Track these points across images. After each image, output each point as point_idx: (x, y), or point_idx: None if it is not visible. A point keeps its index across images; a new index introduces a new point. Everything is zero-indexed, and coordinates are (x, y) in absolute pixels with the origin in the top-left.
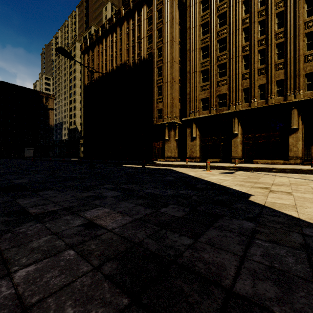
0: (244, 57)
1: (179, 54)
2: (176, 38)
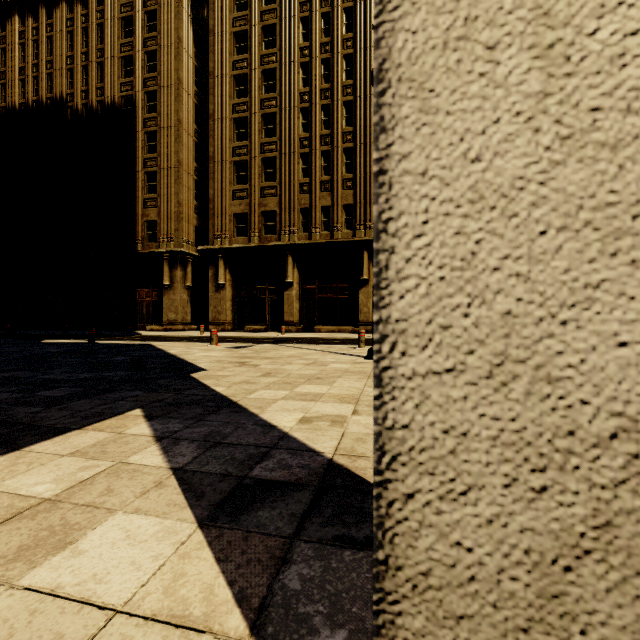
0: (303, 157)
1: (196, 117)
2: (187, 83)
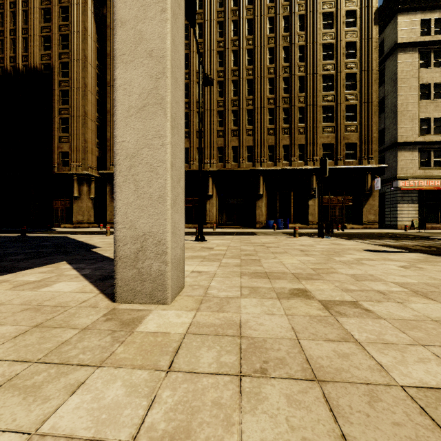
0: None
1: (97, 82)
2: (91, 59)
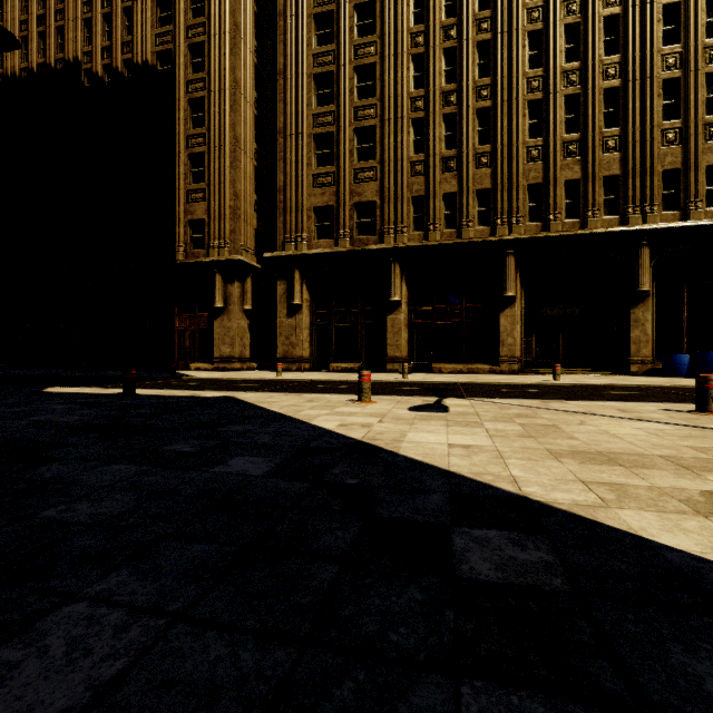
0: (414, 125)
1: (255, 82)
2: (246, 32)
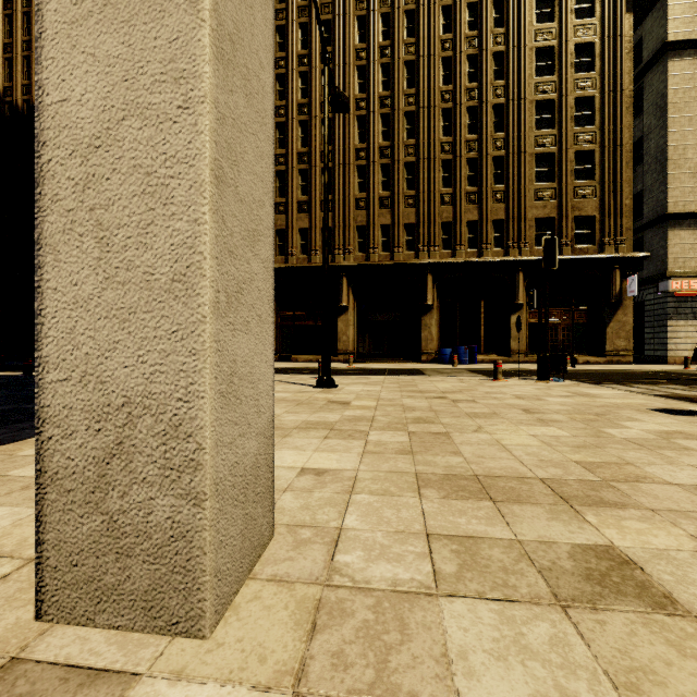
0: (279, 175)
1: None
2: None
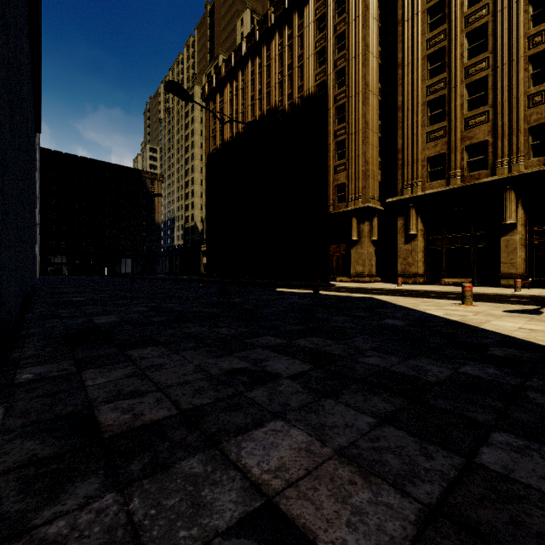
0: (532, 60)
1: (379, 77)
2: (373, 46)
